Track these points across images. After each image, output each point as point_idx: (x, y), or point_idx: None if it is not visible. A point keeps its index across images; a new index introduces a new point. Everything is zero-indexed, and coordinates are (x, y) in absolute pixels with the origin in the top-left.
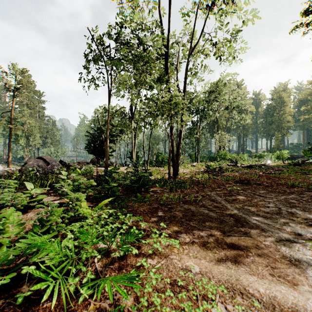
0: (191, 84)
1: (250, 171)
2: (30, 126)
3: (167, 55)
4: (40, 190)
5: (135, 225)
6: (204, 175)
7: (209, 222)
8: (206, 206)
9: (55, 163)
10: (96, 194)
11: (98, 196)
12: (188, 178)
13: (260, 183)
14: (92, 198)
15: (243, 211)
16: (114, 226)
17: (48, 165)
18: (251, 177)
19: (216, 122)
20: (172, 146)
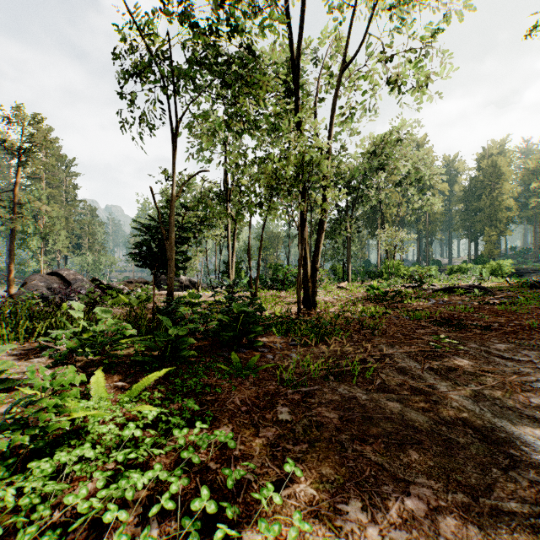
0: (336, 139)
1: (452, 298)
2: (48, 216)
3: (294, 71)
4: (0, 350)
5: (214, 461)
6: (368, 307)
7: (415, 447)
8: (392, 390)
9: (83, 282)
10: (139, 355)
11: (142, 360)
12: (338, 315)
13: (485, 324)
14: (129, 364)
15: (488, 407)
16: (146, 479)
17: (69, 286)
18: (459, 312)
19: (379, 209)
20: (305, 250)
